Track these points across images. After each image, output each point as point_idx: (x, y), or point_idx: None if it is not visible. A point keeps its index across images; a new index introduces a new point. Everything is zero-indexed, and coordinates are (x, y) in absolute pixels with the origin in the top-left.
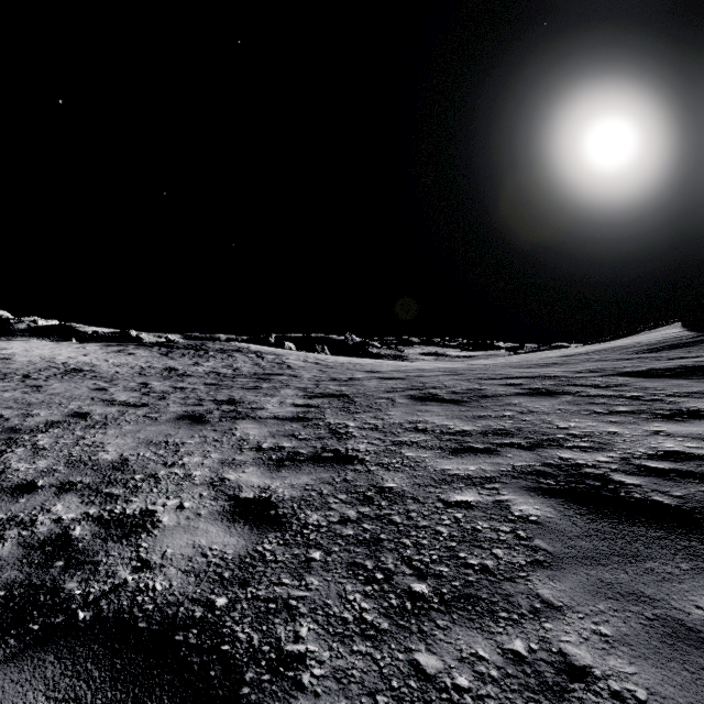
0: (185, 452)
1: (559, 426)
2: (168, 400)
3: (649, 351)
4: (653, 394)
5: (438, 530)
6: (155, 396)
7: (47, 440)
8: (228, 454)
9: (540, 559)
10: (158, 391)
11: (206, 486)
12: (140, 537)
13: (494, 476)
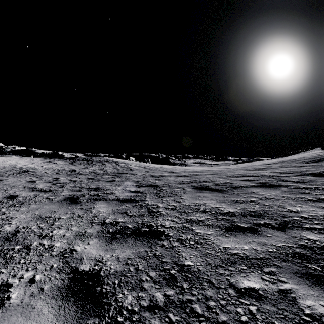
0: (57, 226)
1: (290, 210)
2: (64, 188)
3: (312, 162)
4: None
5: None
6: (58, 185)
7: None
8: (82, 228)
9: None
10: (62, 182)
11: (58, 258)
12: None
13: (266, 258)
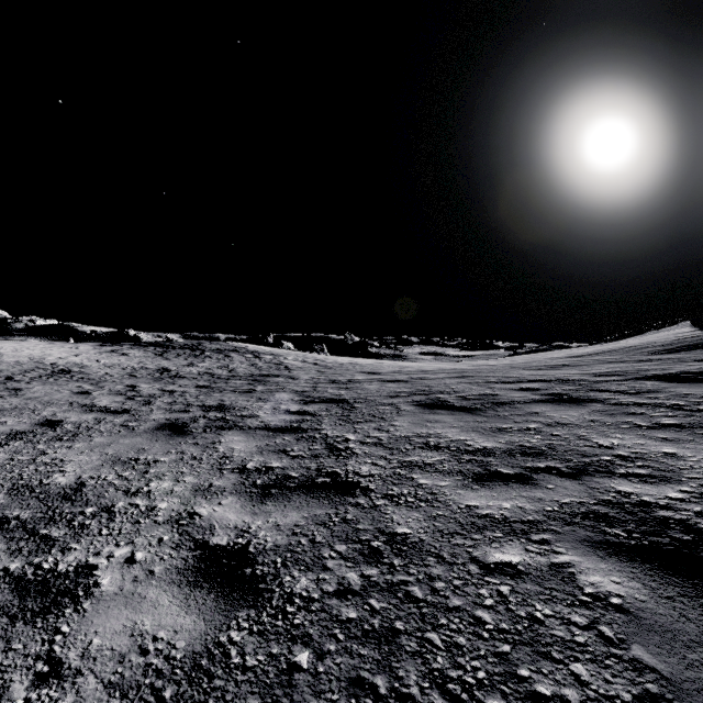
0: (154, 474)
1: (599, 443)
2: (153, 406)
3: (666, 352)
4: (697, 402)
5: (478, 618)
6: (140, 401)
7: (2, 456)
8: (204, 478)
9: (653, 691)
10: (145, 394)
11: (169, 526)
12: (62, 614)
13: (539, 520)
